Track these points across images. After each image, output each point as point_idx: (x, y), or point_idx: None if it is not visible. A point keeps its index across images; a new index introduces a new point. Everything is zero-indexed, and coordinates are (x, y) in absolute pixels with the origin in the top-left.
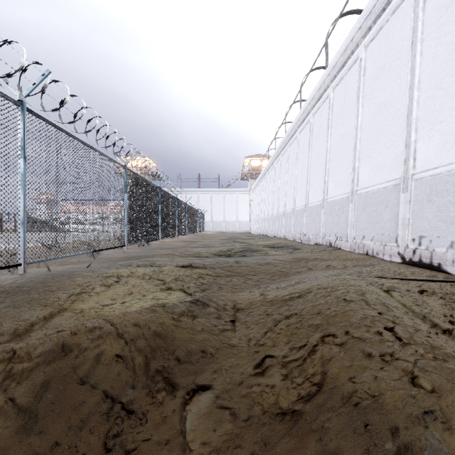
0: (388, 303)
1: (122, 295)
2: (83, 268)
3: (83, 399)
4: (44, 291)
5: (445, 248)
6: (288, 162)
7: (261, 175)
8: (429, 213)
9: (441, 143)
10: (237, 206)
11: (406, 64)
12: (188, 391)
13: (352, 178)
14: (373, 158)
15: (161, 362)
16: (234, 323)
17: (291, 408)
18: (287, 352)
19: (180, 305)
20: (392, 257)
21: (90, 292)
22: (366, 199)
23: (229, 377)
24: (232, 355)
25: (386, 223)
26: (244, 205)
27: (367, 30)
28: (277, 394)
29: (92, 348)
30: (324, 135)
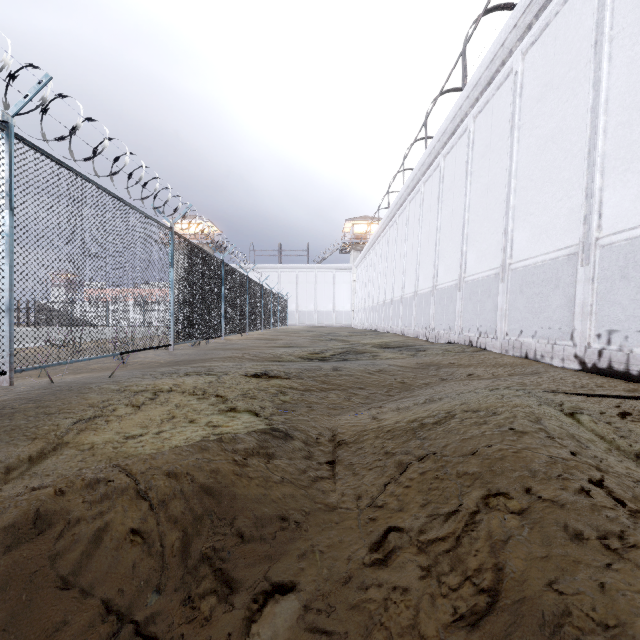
0: (579, 435)
1: (159, 420)
2: (104, 378)
3: (64, 618)
4: (36, 414)
5: None
6: (407, 226)
7: (369, 246)
8: (624, 296)
9: None
10: (334, 289)
11: (586, 75)
12: (256, 595)
13: (503, 247)
14: (535, 217)
15: (211, 542)
16: (334, 467)
17: (443, 639)
18: (426, 524)
19: (248, 438)
20: (565, 362)
21: (109, 416)
22: (525, 276)
23: (327, 567)
24: (331, 525)
25: (555, 311)
26: (345, 288)
27: (525, 29)
28: (414, 607)
29: (90, 518)
30: (461, 185)
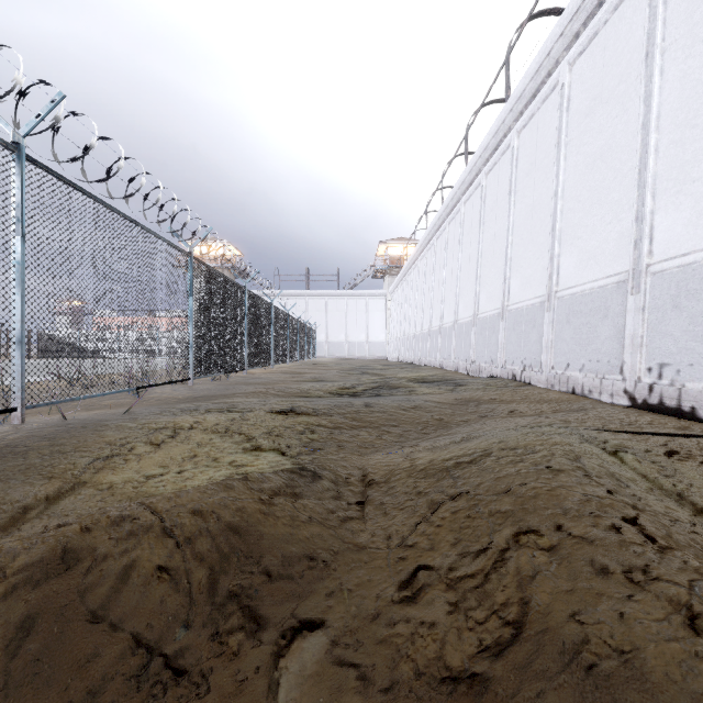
0: (619, 474)
1: (180, 459)
2: (120, 415)
3: (95, 650)
4: (51, 452)
5: (702, 383)
6: (446, 249)
7: (405, 271)
8: (676, 327)
9: (694, 214)
10: (367, 318)
11: (636, 89)
12: (284, 631)
13: (549, 273)
14: (583, 241)
15: (238, 579)
16: (364, 507)
17: (468, 668)
18: (455, 562)
19: (274, 477)
20: (614, 398)
21: (127, 454)
22: (572, 305)
23: (355, 604)
24: (360, 565)
25: (604, 343)
26: (378, 317)
27: (572, 37)
28: (441, 641)
29: (117, 555)
30: (504, 205)
